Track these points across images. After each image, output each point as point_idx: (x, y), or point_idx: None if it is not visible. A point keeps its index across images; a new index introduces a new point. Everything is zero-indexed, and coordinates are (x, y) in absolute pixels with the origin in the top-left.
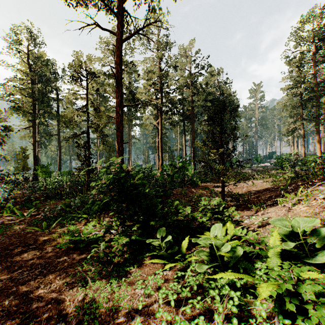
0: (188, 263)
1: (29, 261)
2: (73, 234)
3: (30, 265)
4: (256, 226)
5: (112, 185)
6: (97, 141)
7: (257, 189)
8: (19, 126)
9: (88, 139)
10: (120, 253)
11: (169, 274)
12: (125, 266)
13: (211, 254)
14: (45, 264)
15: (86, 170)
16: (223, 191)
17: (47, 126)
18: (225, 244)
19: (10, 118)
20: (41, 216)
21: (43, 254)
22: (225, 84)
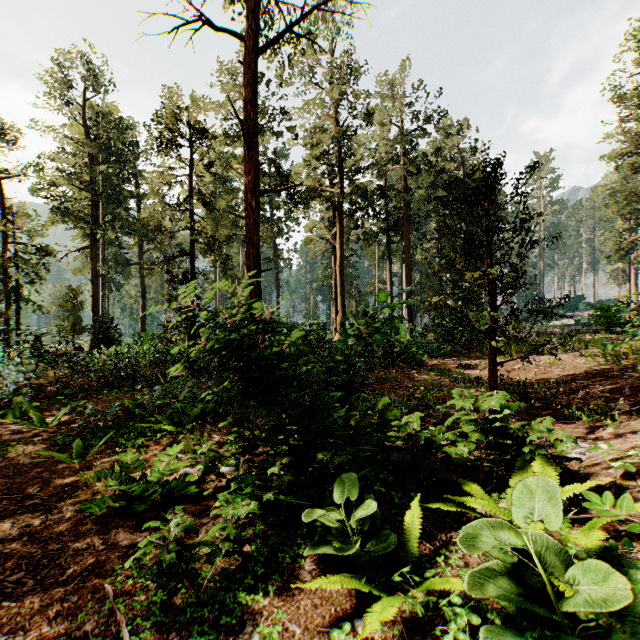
0: (434, 599)
1: (6, 546)
2: (130, 475)
3: (4, 559)
4: (616, 473)
5: (220, 353)
6: (216, 277)
7: (566, 372)
8: (65, 246)
9: (191, 267)
10: (228, 546)
11: (377, 639)
12: (241, 587)
13: (517, 578)
14: (42, 559)
15: (185, 329)
16: (494, 375)
17: (120, 248)
18: (591, 561)
19: (47, 229)
20: (78, 426)
21: (49, 524)
22: (475, 152)
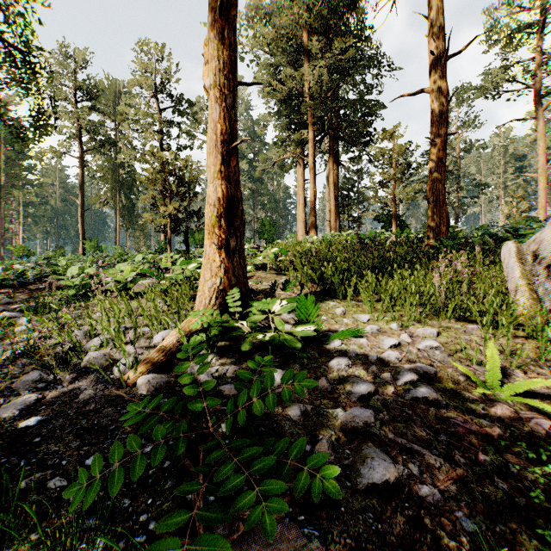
0: None
1: None
2: None
3: None
4: None
5: None
6: None
7: None
8: None
9: None
10: None
11: None
12: None
13: None
14: None
15: None
16: None
17: None
18: None
19: None
20: None
21: None
22: None
